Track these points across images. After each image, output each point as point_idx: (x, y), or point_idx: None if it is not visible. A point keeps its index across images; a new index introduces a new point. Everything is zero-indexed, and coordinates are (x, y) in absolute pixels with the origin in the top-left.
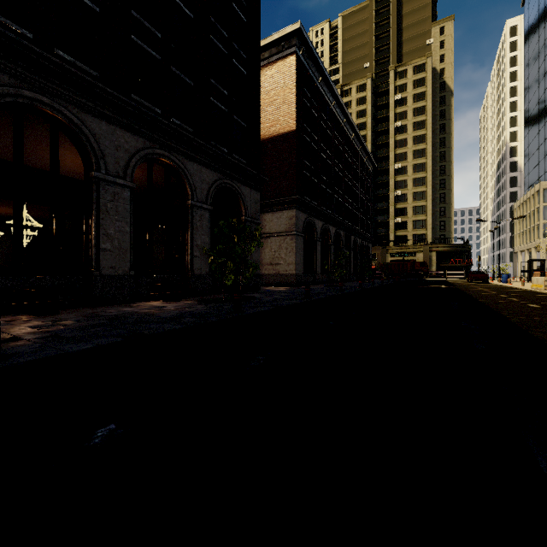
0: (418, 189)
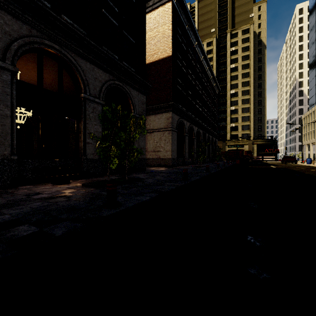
0: (245, 106)
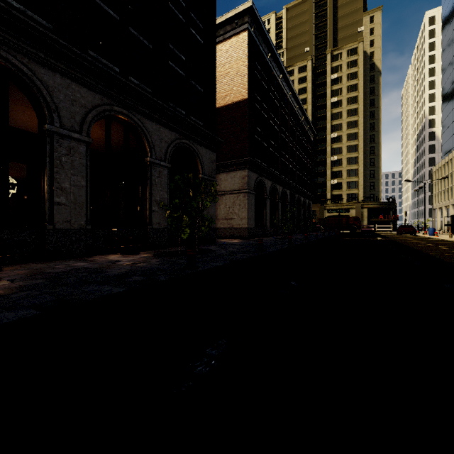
0: (351, 155)
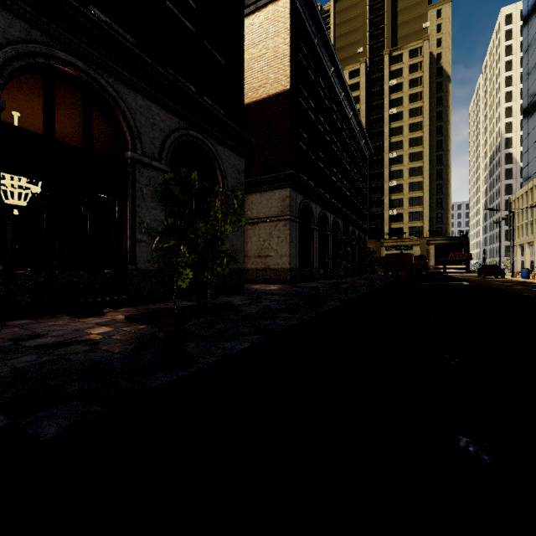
0: (414, 179)
